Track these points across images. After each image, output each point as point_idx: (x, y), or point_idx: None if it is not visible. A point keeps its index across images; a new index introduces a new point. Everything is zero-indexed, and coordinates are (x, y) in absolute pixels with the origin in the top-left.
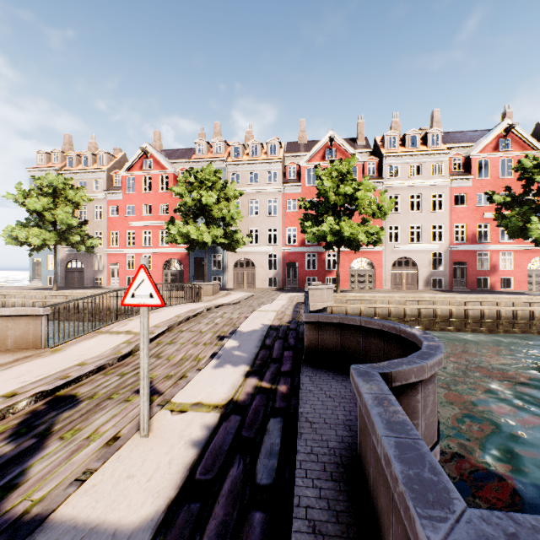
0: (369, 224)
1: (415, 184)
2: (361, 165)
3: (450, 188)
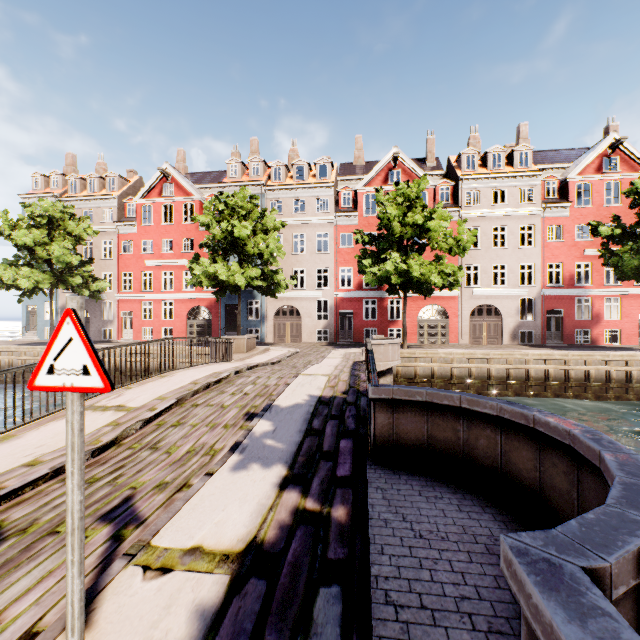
0: (444, 262)
1: (499, 213)
2: (432, 190)
3: (543, 219)
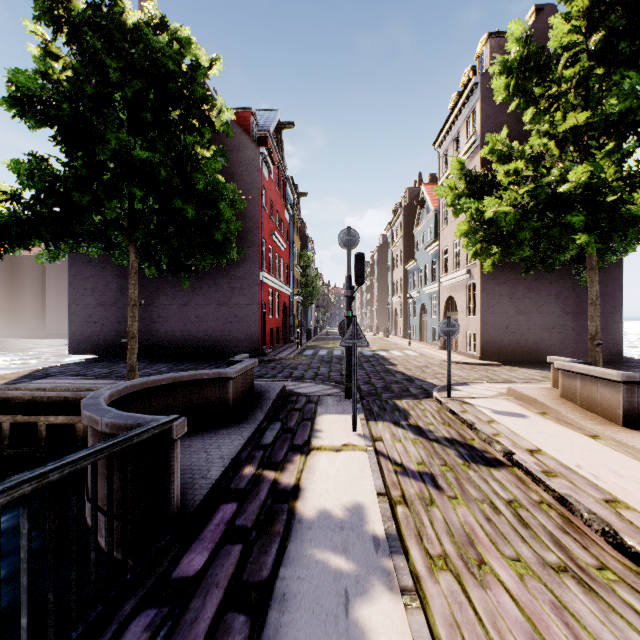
0: None
1: None
2: None
3: None
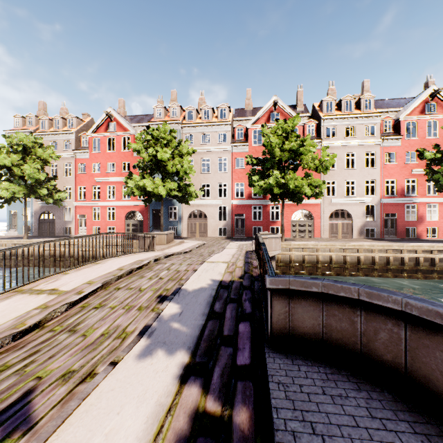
0: (312, 178)
1: (350, 144)
2: (302, 127)
3: (382, 147)
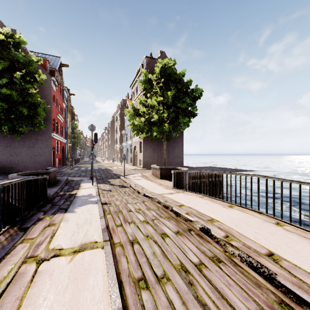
0: None
1: None
2: None
3: None
